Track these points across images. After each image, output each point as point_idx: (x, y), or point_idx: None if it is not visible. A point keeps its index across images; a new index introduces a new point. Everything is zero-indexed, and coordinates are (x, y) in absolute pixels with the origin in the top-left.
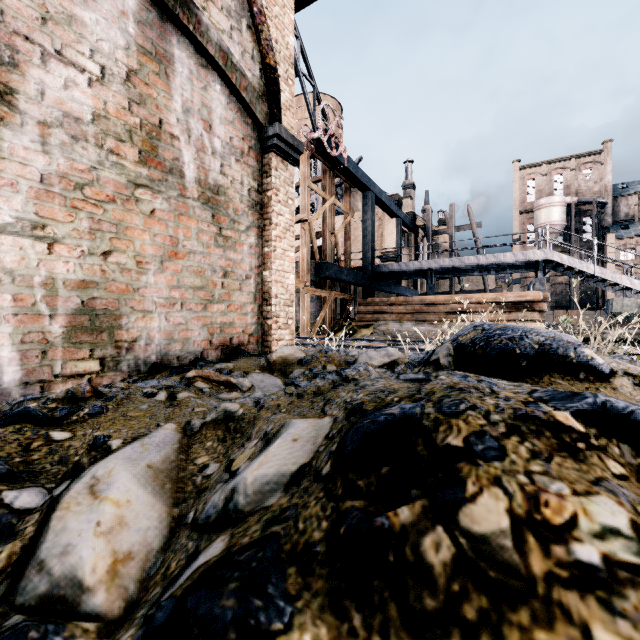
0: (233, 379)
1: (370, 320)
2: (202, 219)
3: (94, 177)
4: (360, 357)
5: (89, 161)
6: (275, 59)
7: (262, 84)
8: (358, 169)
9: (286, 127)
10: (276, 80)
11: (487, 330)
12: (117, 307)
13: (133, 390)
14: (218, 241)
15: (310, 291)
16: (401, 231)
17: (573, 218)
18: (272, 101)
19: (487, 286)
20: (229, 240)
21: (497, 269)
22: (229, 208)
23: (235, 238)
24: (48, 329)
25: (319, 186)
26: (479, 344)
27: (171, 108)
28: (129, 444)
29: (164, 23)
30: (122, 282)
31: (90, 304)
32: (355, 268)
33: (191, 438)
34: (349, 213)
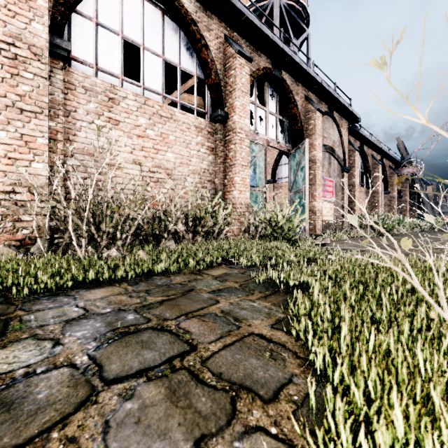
0: None
1: None
2: None
3: None
4: None
5: None
6: None
7: None
8: None
9: None
10: None
11: None
12: None
13: None
14: None
15: None
16: None
17: None
18: None
19: None
20: None
21: None
22: None
23: None
24: None
25: None
26: None
27: None
28: None
29: None
30: None
31: None
32: None
33: None
34: None
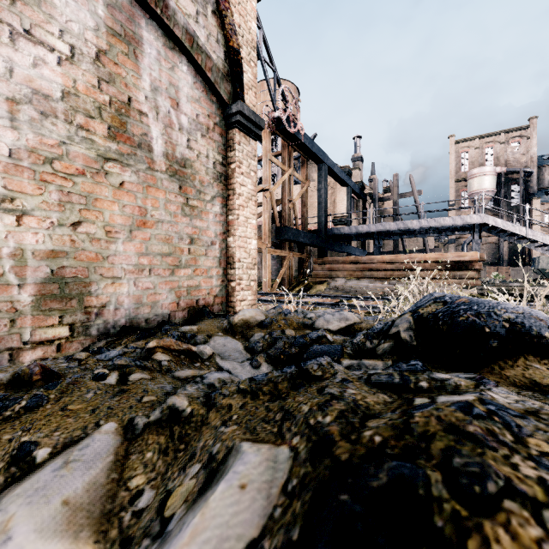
0: (194, 347)
1: (324, 277)
2: (170, 190)
3: (63, 151)
4: (317, 321)
5: (58, 136)
6: (238, 42)
7: (226, 65)
8: (313, 144)
9: (248, 105)
10: (239, 62)
11: (450, 304)
12: (87, 275)
13: (90, 365)
14: (185, 210)
15: (271, 252)
16: (351, 198)
17: (502, 186)
18: (235, 81)
19: (427, 246)
20: (195, 209)
21: (437, 231)
22: (195, 180)
23: (201, 207)
24: (17, 298)
25: (279, 159)
26: (443, 319)
27: (140, 87)
28: (53, 460)
29: (133, 7)
30: (91, 251)
31: (59, 273)
32: (311, 231)
33: (131, 443)
34: (305, 183)
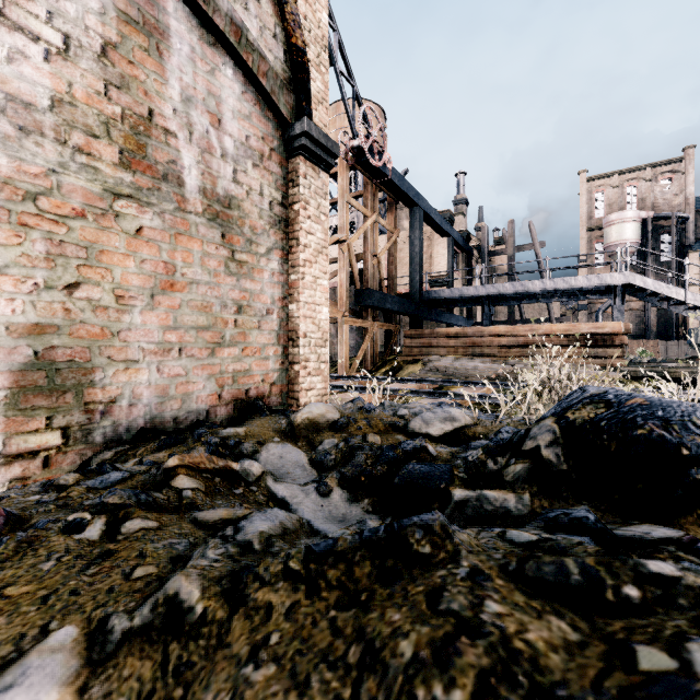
0: (235, 464)
1: (418, 354)
2: (208, 239)
3: (53, 184)
4: (412, 421)
5: (46, 162)
6: (303, 39)
7: (287, 70)
8: (404, 182)
9: (318, 125)
10: (305, 65)
11: (617, 406)
12: (88, 358)
13: (72, 499)
14: (230, 267)
15: (349, 322)
16: (453, 252)
17: (649, 235)
18: (300, 91)
19: (552, 314)
20: (244, 266)
21: (566, 295)
22: (244, 225)
23: (252, 263)
24: None
25: (360, 203)
26: (609, 431)
27: (165, 95)
28: None
29: None
30: (95, 324)
31: (47, 355)
32: (401, 295)
33: (95, 673)
34: (394, 232)
